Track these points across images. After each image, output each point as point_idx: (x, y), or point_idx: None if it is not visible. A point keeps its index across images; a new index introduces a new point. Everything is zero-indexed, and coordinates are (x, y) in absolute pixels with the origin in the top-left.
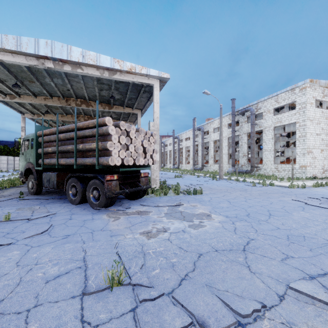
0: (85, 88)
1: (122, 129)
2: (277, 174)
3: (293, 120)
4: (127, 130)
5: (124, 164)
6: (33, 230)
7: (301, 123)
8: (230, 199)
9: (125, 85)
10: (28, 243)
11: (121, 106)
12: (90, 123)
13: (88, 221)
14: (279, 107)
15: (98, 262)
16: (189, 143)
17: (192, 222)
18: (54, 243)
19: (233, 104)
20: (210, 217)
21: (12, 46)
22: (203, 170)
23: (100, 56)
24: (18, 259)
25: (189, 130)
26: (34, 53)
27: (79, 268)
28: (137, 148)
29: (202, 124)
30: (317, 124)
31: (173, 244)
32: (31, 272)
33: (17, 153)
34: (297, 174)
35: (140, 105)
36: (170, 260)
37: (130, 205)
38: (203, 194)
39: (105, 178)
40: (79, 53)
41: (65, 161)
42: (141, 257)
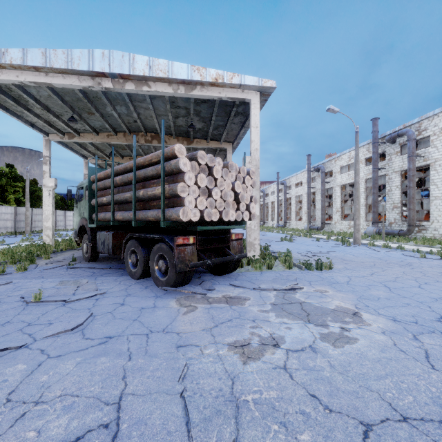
0: (155, 116)
1: (201, 164)
2: None
3: None
4: (210, 165)
5: (205, 220)
6: (62, 323)
7: None
8: (387, 282)
9: (208, 107)
10: (46, 348)
11: (204, 139)
12: (154, 157)
13: (147, 310)
14: None
15: (142, 418)
16: (301, 191)
17: (326, 328)
18: (82, 353)
19: (375, 126)
20: (360, 319)
21: (61, 64)
22: (323, 230)
23: (173, 64)
24: (16, 383)
25: (301, 172)
26: (88, 70)
27: (105, 428)
28: (224, 194)
29: (322, 161)
30: None
31: (296, 384)
32: (19, 424)
33: (70, 206)
34: None
35: (231, 135)
36: (295, 436)
37: (215, 284)
38: (333, 270)
39: (175, 241)
40: (145, 63)
41: (122, 216)
42: (229, 415)
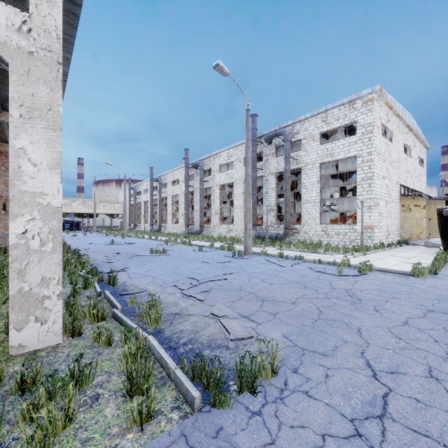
0: None
1: None
2: (325, 240)
3: (352, 152)
4: None
5: None
6: None
7: (366, 157)
8: None
9: None
10: None
11: None
12: None
13: None
14: (329, 131)
15: None
16: (178, 190)
17: None
18: None
19: (254, 123)
20: None
21: None
22: (202, 235)
23: None
24: None
25: (178, 168)
26: None
27: None
28: None
29: (201, 157)
30: (383, 161)
31: None
32: None
33: None
34: (359, 240)
35: None
36: None
37: None
38: (276, 369)
39: None
40: None
41: None
42: None
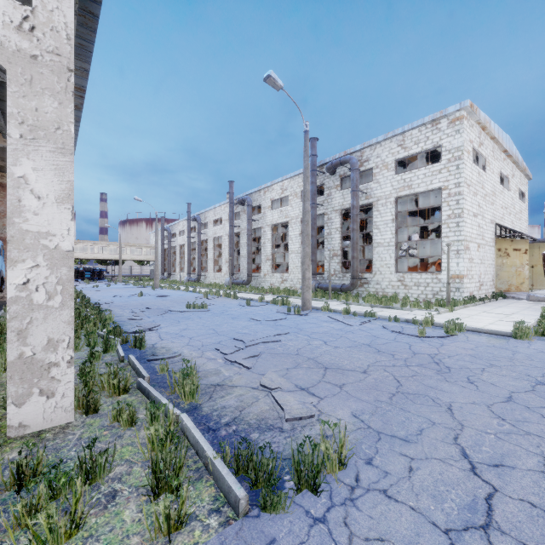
0: None
1: None
2: (402, 292)
3: (436, 184)
4: None
5: None
6: None
7: (453, 189)
8: None
9: None
10: None
11: None
12: None
13: None
14: (407, 157)
15: None
16: (221, 231)
17: None
18: None
19: (314, 149)
20: None
21: None
22: (251, 286)
23: None
24: None
25: (221, 205)
26: None
27: None
28: None
29: (249, 191)
30: (474, 194)
31: None
32: None
33: None
34: (444, 292)
35: None
36: None
37: None
38: (345, 460)
39: None
40: None
41: None
42: None
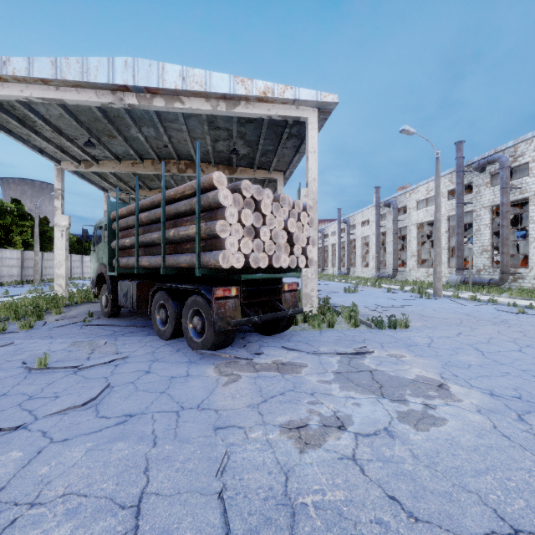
0: (190, 140)
1: (246, 197)
2: None
3: None
4: (256, 198)
5: (250, 266)
6: (71, 396)
7: None
8: (478, 344)
9: (255, 128)
10: (49, 430)
11: (250, 168)
12: (187, 188)
13: (177, 379)
14: None
15: (168, 529)
16: (368, 231)
17: (405, 405)
18: (95, 437)
19: (459, 151)
20: (447, 392)
21: (75, 75)
22: (395, 279)
23: (212, 74)
24: (8, 477)
25: (368, 208)
26: (107, 82)
27: None
28: (275, 234)
29: (394, 194)
30: None
31: (369, 481)
32: (7, 534)
33: (85, 249)
34: None
35: (282, 163)
36: None
37: (263, 346)
38: (409, 328)
39: (213, 293)
40: (177, 73)
41: (148, 261)
42: (282, 525)
